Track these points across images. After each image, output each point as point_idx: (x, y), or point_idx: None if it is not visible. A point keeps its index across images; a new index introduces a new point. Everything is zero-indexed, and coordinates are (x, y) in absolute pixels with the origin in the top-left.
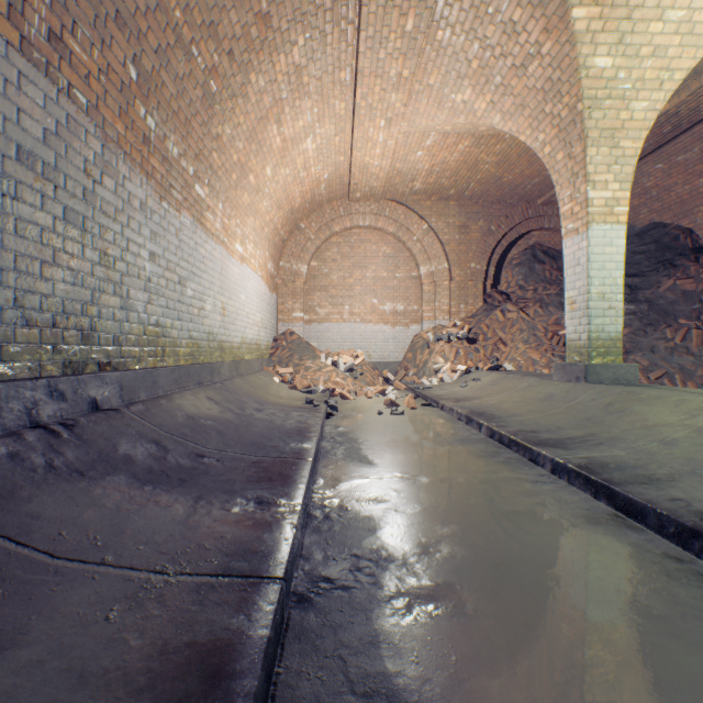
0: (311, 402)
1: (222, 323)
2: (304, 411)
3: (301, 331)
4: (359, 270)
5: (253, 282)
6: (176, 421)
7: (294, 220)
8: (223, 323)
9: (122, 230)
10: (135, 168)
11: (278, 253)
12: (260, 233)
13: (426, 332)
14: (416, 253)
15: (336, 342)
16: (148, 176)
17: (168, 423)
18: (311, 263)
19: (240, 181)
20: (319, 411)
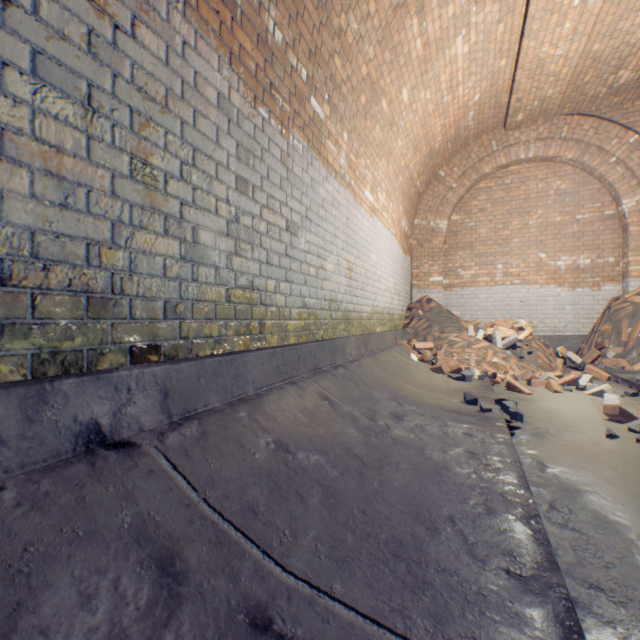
0: (473, 402)
1: (347, 288)
2: (470, 422)
3: (439, 297)
4: (517, 218)
5: (384, 241)
6: (248, 462)
7: (432, 167)
8: (349, 288)
9: (181, 130)
10: (207, 37)
11: (412, 209)
12: (393, 182)
13: (637, 293)
14: (615, 180)
15: (484, 310)
16: (232, 58)
17: (228, 472)
18: (451, 217)
19: (369, 107)
20: (495, 424)
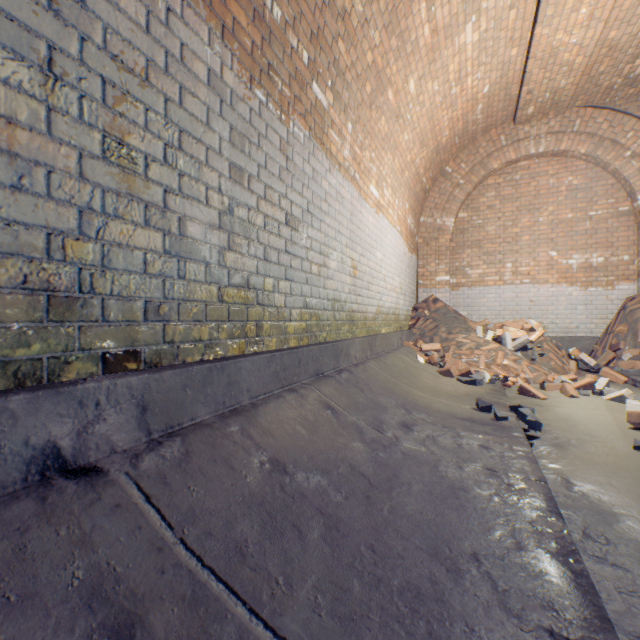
0: (487, 408)
1: (352, 287)
2: (485, 432)
3: (446, 297)
4: (527, 215)
5: (390, 238)
6: (237, 488)
7: (439, 162)
8: (353, 287)
9: (165, 108)
10: (195, 6)
11: (418, 206)
12: (399, 177)
13: None
14: (630, 175)
15: (493, 310)
16: (225, 33)
17: (213, 502)
18: (458, 214)
19: (374, 97)
20: (513, 435)
